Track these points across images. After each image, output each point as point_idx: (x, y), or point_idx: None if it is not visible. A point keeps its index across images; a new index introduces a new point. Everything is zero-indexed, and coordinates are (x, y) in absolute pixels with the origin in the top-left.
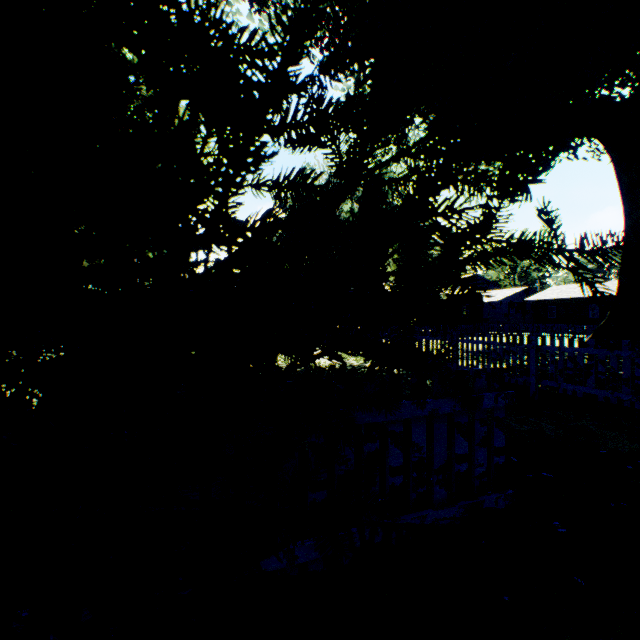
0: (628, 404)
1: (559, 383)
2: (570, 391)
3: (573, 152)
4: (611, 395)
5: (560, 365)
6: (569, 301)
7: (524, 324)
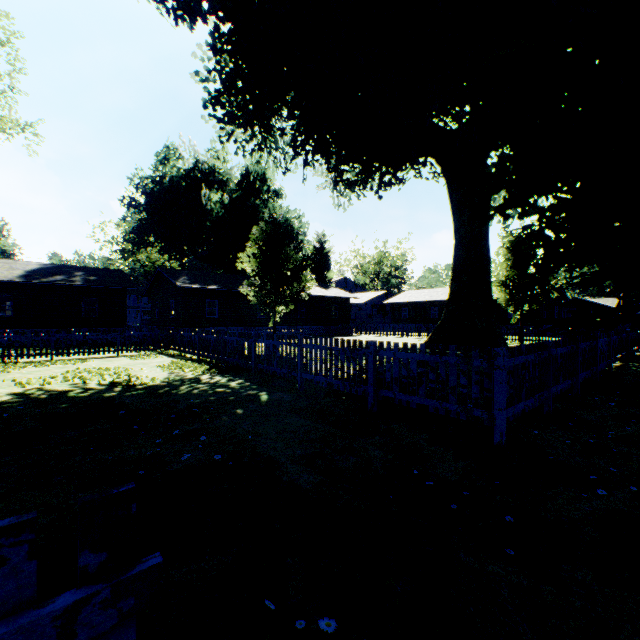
0: (455, 415)
1: (395, 393)
2: (405, 401)
3: (419, 171)
4: (440, 405)
5: (396, 373)
6: (417, 304)
7: (384, 324)
